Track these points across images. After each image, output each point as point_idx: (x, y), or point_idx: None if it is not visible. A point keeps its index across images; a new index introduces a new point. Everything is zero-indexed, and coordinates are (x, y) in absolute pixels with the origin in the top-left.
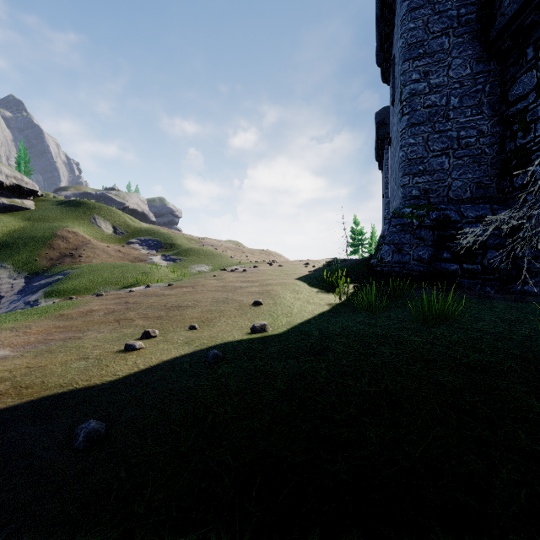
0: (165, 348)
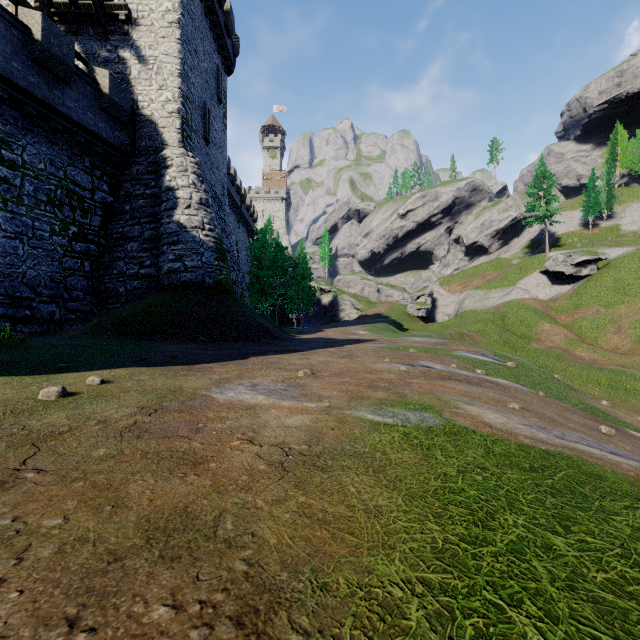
0: (74, 379)
